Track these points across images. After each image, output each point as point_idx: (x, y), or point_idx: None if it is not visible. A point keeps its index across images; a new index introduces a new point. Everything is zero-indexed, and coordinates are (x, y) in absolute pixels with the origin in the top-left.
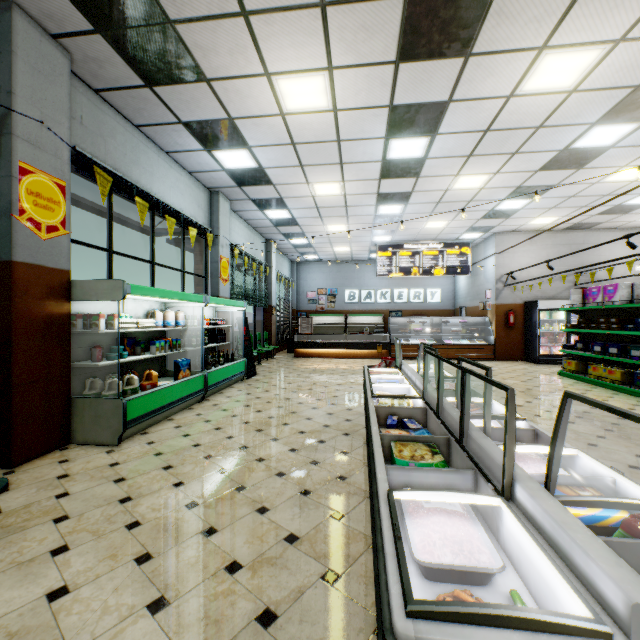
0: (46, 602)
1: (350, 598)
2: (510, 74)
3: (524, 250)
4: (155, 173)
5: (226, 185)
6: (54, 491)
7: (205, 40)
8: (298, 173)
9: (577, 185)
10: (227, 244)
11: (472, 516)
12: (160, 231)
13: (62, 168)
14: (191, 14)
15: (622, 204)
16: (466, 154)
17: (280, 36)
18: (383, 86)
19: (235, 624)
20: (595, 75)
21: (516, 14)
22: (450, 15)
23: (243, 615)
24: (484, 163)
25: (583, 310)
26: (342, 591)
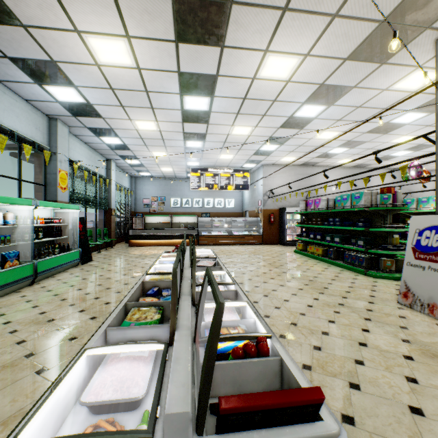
0: None
1: None
2: (251, 64)
3: (279, 176)
4: None
5: (62, 114)
6: None
7: None
8: (121, 111)
9: (302, 139)
10: (66, 160)
11: (152, 358)
12: None
13: None
14: None
15: (327, 152)
16: (235, 112)
17: (81, 3)
18: (170, 57)
19: None
20: (298, 73)
21: (246, 25)
22: (205, 16)
23: None
24: (247, 119)
25: (307, 213)
26: None
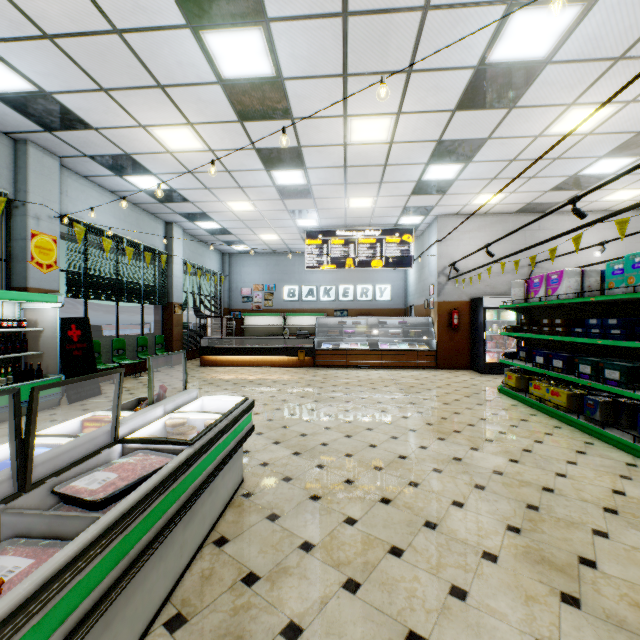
0: None
1: None
2: None
3: (471, 237)
4: None
5: (26, 128)
6: None
7: None
8: (112, 106)
9: (515, 140)
10: (53, 216)
11: None
12: None
13: None
14: None
15: (578, 174)
16: (338, 71)
17: None
18: None
19: None
20: None
21: None
22: None
23: None
24: (373, 92)
25: (528, 308)
26: None
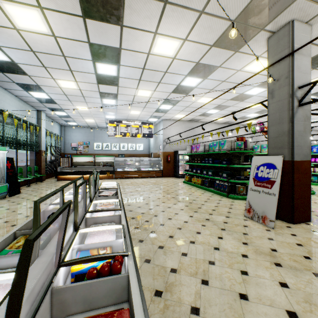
0: None
1: None
2: (145, 42)
3: (174, 128)
4: None
5: None
6: None
7: None
8: (44, 71)
9: (188, 102)
10: None
11: None
12: None
13: None
14: None
15: (206, 112)
16: (138, 79)
17: None
18: (80, 29)
19: None
20: (181, 53)
21: (138, 11)
22: None
23: None
24: (148, 85)
25: (192, 155)
26: None
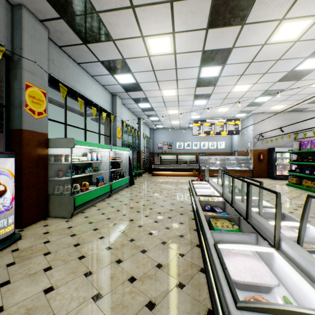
0: (43, 294)
1: (191, 296)
2: (264, 33)
3: (268, 122)
4: (86, 86)
5: (120, 91)
6: (42, 240)
7: (113, 20)
8: (155, 85)
9: (296, 89)
10: (120, 120)
11: (257, 257)
12: (88, 114)
13: (44, 84)
14: (106, 8)
15: None
16: (240, 74)
17: (149, 17)
18: (199, 41)
19: (135, 308)
20: (309, 32)
21: (269, 2)
22: (235, 4)
23: (139, 303)
24: (249, 78)
25: (299, 152)
26: (187, 293)
